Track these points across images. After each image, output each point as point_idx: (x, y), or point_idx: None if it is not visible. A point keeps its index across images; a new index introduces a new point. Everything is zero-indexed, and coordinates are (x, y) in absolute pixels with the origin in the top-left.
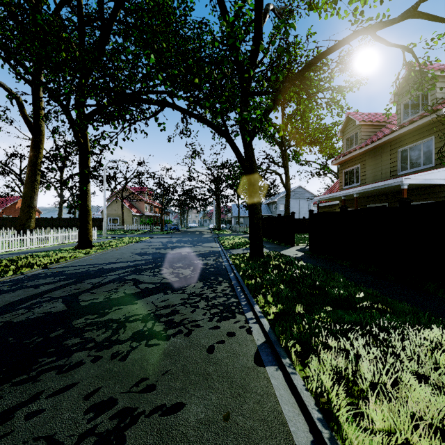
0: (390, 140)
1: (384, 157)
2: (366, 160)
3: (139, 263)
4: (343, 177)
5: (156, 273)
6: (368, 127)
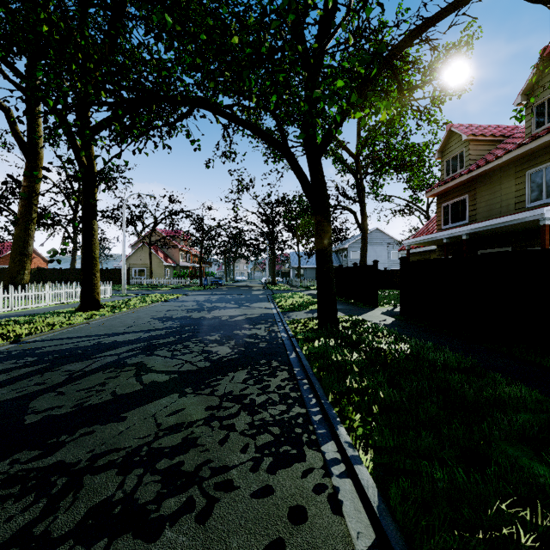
0: (515, 158)
1: (504, 183)
2: (477, 188)
3: (156, 333)
4: (443, 213)
5: (177, 352)
6: (478, 143)
